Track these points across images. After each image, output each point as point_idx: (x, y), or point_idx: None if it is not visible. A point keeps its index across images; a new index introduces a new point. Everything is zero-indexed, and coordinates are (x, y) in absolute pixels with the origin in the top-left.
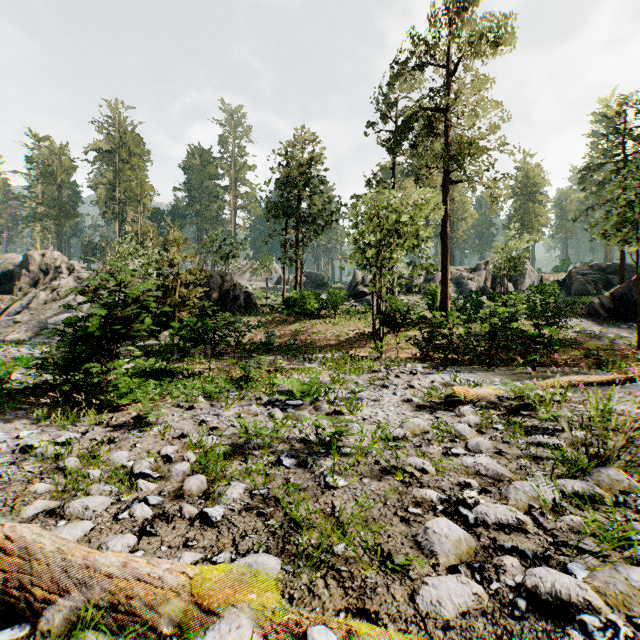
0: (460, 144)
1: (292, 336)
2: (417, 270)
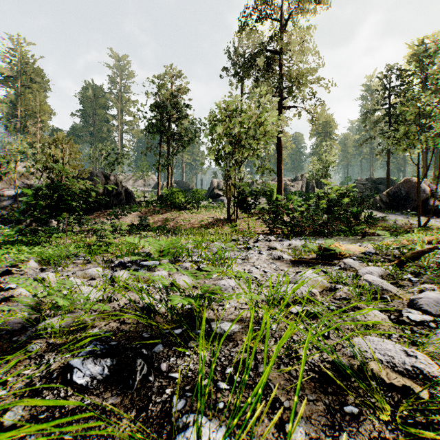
0: (292, 77)
1: (163, 222)
2: (261, 170)
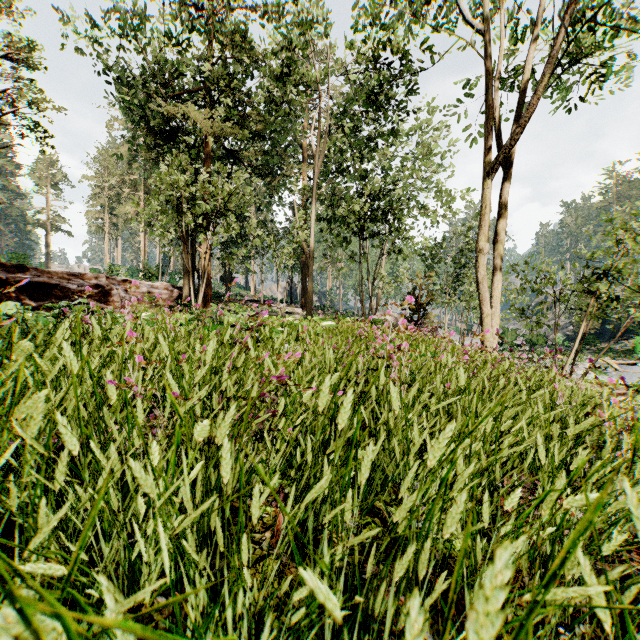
0: None
1: None
2: None
